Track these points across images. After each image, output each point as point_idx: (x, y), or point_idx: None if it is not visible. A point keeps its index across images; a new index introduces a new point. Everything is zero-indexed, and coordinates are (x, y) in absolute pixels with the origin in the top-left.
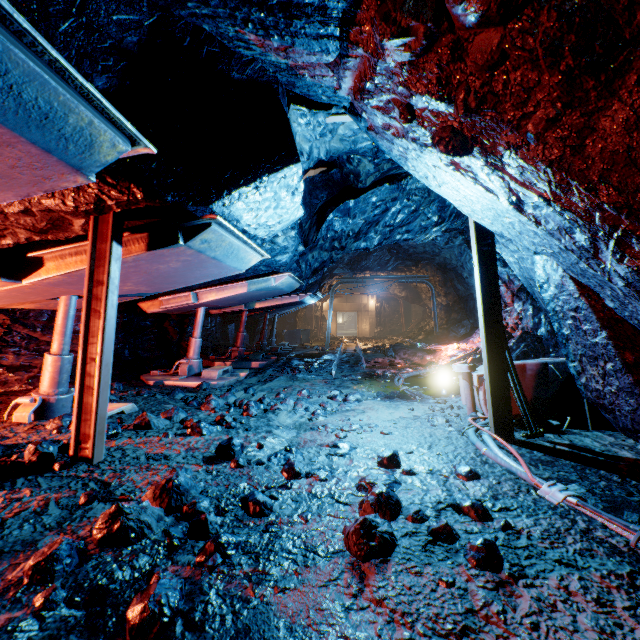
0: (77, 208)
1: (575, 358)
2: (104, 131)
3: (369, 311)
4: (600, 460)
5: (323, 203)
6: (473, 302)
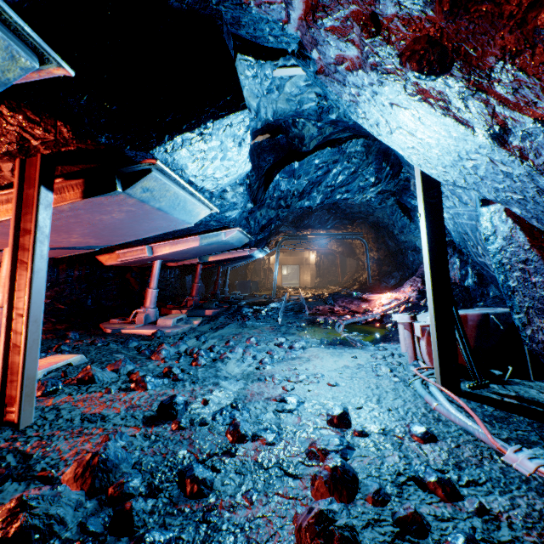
0: None
1: (521, 310)
2: None
3: (310, 264)
4: None
5: (270, 165)
6: (402, 256)
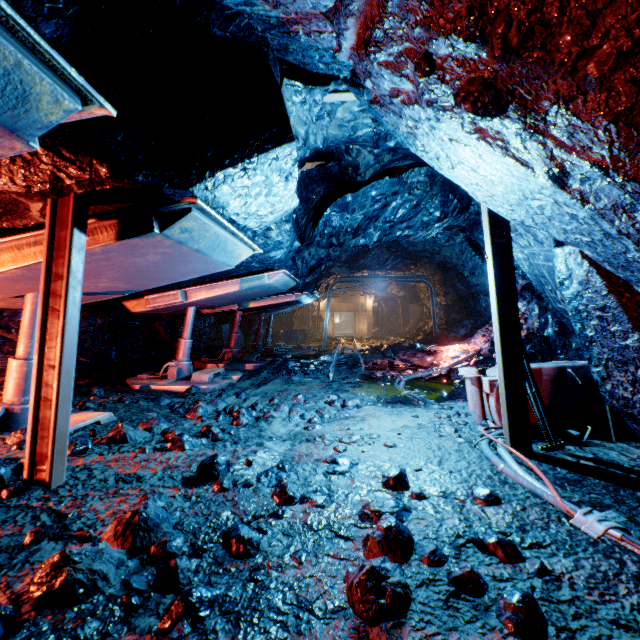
0: (29, 188)
1: (599, 362)
2: (40, 78)
3: (367, 311)
4: (632, 478)
5: (320, 198)
6: (474, 302)
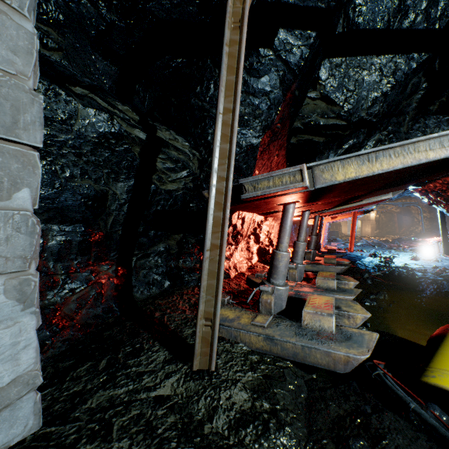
0: None
1: None
2: None
3: (370, 220)
4: None
5: None
6: (447, 217)
